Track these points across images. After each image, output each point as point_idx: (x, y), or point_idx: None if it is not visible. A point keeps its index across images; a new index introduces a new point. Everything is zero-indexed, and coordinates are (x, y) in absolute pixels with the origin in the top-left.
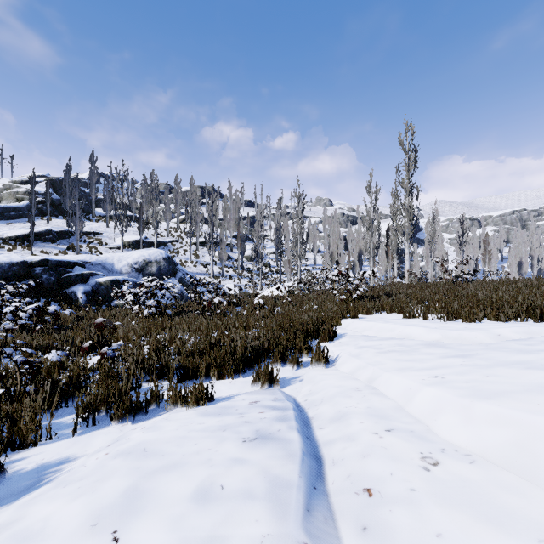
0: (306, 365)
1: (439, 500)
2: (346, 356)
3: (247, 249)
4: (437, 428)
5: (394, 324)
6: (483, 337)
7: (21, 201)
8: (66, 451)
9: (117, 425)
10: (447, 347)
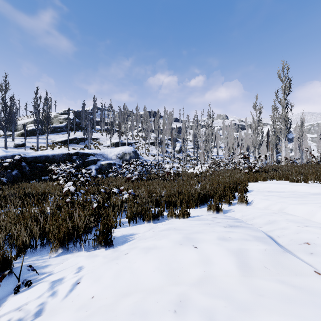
0: (233, 204)
1: None
2: (259, 200)
3: (176, 146)
4: None
5: (285, 184)
6: None
7: (62, 123)
8: (130, 231)
9: (147, 223)
10: None
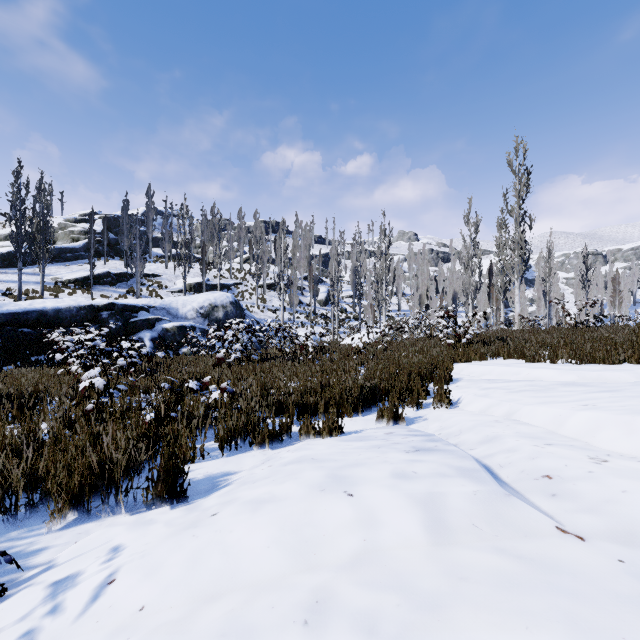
0: (426, 406)
1: (618, 476)
2: (471, 397)
3: (320, 292)
4: (597, 443)
5: (518, 367)
6: (627, 377)
7: (77, 242)
8: (224, 467)
9: (258, 450)
10: (588, 385)
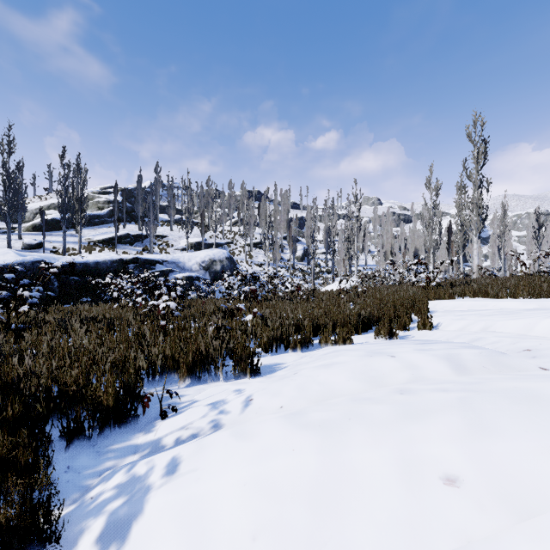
0: (411, 329)
1: None
2: (449, 321)
3: (297, 250)
4: None
5: (485, 301)
6: None
7: (102, 210)
8: (273, 361)
9: (292, 353)
10: (548, 309)
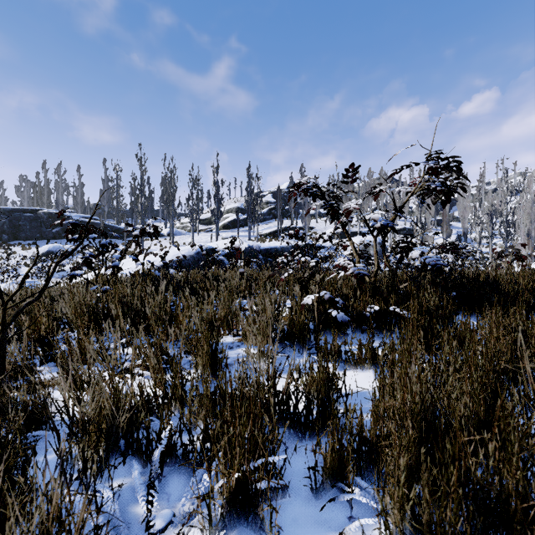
0: None
1: None
2: None
3: None
4: None
5: None
6: None
7: (262, 210)
8: None
9: None
10: None
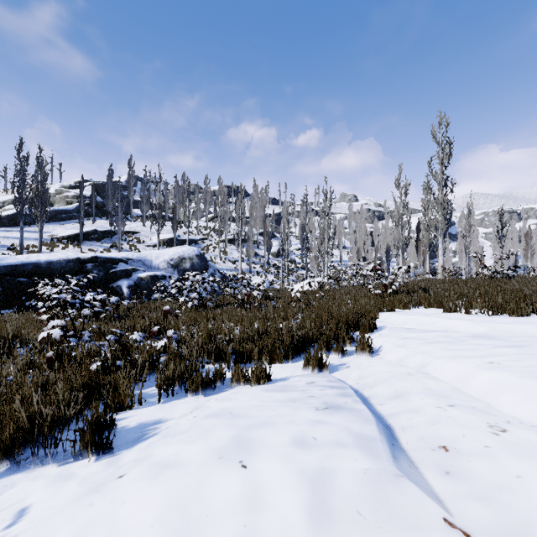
0: (350, 353)
1: (514, 454)
2: (390, 346)
3: (273, 246)
4: (498, 406)
5: (436, 317)
6: (534, 331)
7: (71, 204)
8: (157, 415)
9: (192, 397)
10: (496, 338)
